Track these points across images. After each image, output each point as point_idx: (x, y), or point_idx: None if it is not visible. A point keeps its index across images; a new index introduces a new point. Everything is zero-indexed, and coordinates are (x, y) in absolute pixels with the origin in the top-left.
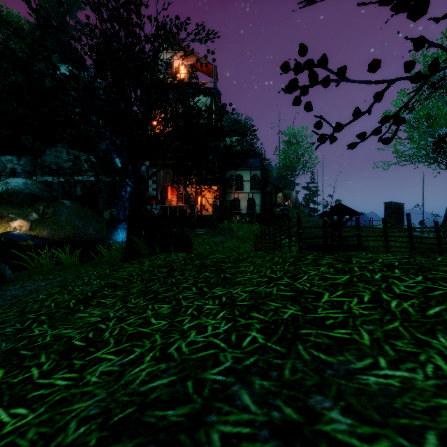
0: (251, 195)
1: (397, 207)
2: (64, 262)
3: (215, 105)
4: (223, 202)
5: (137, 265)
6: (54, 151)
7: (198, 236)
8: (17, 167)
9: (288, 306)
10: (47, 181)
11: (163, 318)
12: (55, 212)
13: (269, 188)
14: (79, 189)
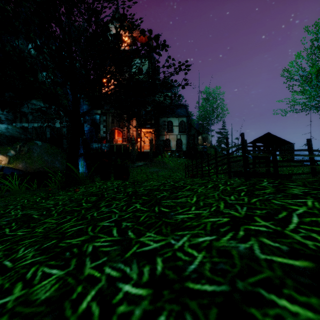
0: (179, 136)
1: (289, 146)
2: (10, 189)
3: (151, 68)
4: (158, 141)
5: (70, 193)
6: (30, 105)
7: (137, 167)
8: (1, 116)
9: None
10: (24, 127)
11: None
12: (29, 150)
13: (192, 132)
14: (49, 133)
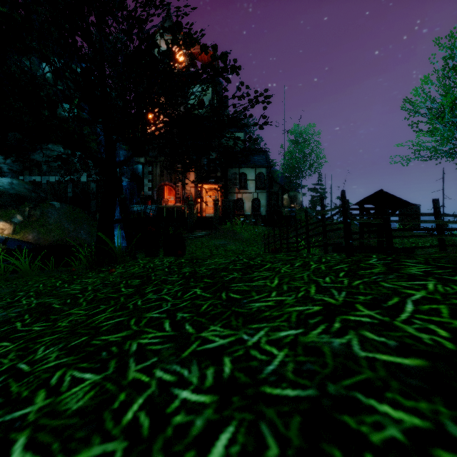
0: (256, 195)
1: (412, 208)
2: (18, 270)
3: (216, 97)
4: (226, 202)
5: (103, 274)
6: (44, 150)
7: (196, 238)
8: (3, 167)
9: (455, 432)
10: (36, 181)
11: (50, 436)
12: (43, 214)
13: (275, 188)
14: (70, 190)
